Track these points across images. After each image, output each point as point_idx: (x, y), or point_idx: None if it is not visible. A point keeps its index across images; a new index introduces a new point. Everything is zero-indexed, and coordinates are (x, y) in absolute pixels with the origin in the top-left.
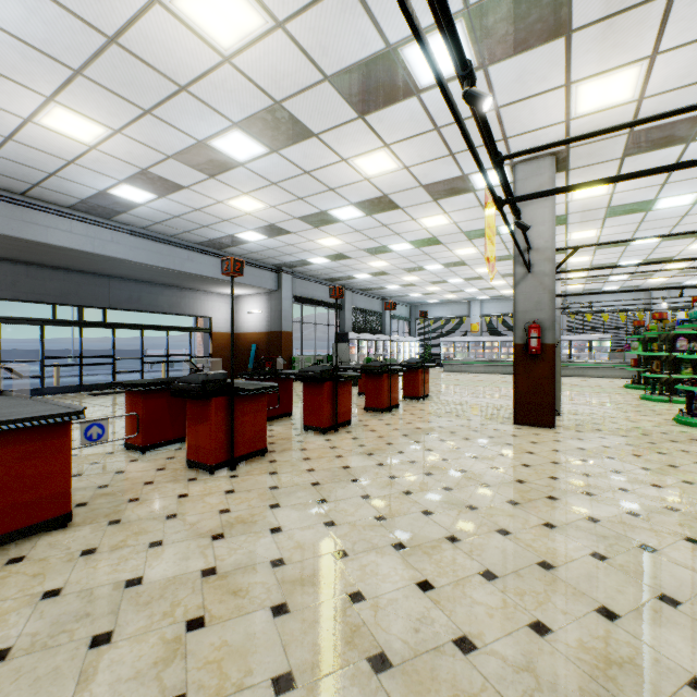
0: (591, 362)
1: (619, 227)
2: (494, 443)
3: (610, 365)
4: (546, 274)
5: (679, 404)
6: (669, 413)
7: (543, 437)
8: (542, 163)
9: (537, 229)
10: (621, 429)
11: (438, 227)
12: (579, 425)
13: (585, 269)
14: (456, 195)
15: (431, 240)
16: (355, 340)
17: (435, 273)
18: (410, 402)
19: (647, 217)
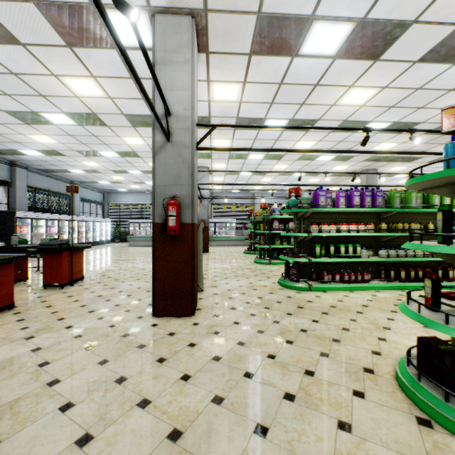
0: (226, 236)
1: (243, 140)
2: (97, 386)
3: (236, 238)
4: (186, 146)
5: (275, 265)
6: (273, 275)
7: (178, 339)
8: (182, 22)
9: (177, 93)
10: (250, 303)
11: (93, 98)
12: (218, 303)
13: (222, 148)
14: (96, 47)
15: (93, 117)
16: (28, 219)
17: (114, 162)
18: (48, 292)
19: (259, 135)
